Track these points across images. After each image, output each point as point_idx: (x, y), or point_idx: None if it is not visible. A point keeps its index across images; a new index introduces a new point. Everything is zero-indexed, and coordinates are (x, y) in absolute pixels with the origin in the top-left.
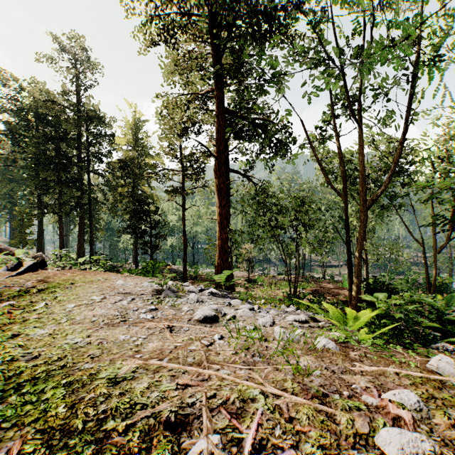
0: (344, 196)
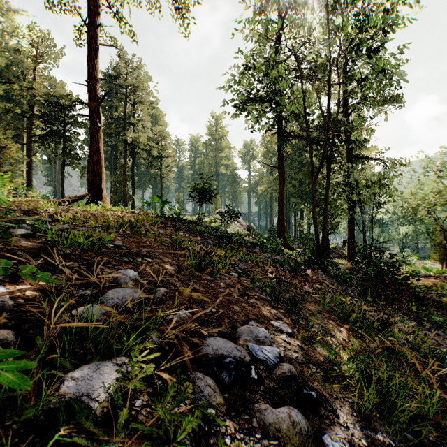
0: (327, 173)
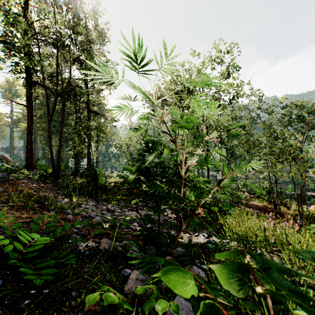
0: (62, 117)
